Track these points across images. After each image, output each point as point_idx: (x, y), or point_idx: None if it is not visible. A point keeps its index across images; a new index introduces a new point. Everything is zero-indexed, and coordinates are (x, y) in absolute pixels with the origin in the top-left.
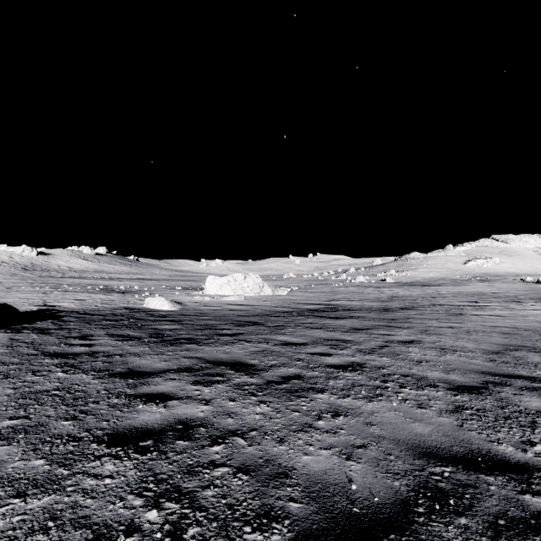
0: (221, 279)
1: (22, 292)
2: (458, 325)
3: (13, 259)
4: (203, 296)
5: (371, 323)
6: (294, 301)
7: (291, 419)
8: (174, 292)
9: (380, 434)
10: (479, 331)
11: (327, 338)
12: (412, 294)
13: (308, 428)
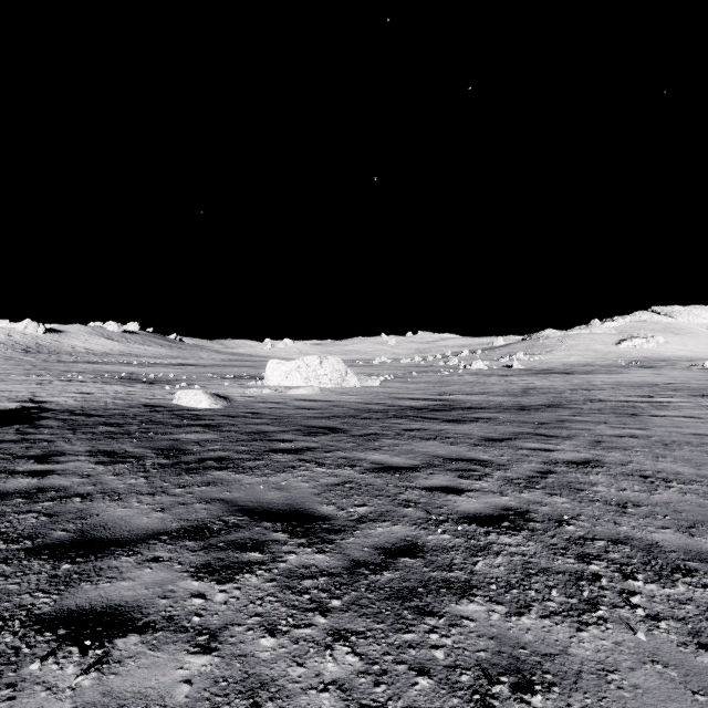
0: (288, 364)
1: (9, 381)
2: (642, 432)
3: (12, 337)
4: (262, 387)
5: (510, 429)
6: (390, 395)
7: None
8: (222, 383)
9: None
10: (681, 443)
11: (449, 457)
12: (554, 385)
13: None
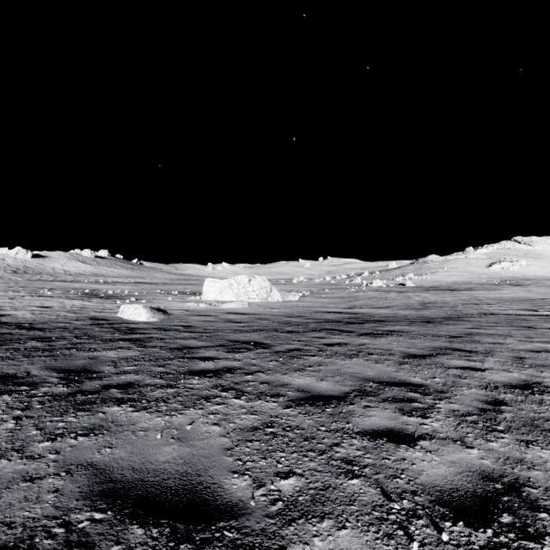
0: (222, 282)
1: None
2: None
3: (5, 261)
4: (199, 302)
5: (426, 343)
6: (308, 308)
7: None
8: (167, 298)
9: None
10: None
11: (380, 380)
12: (446, 300)
13: None
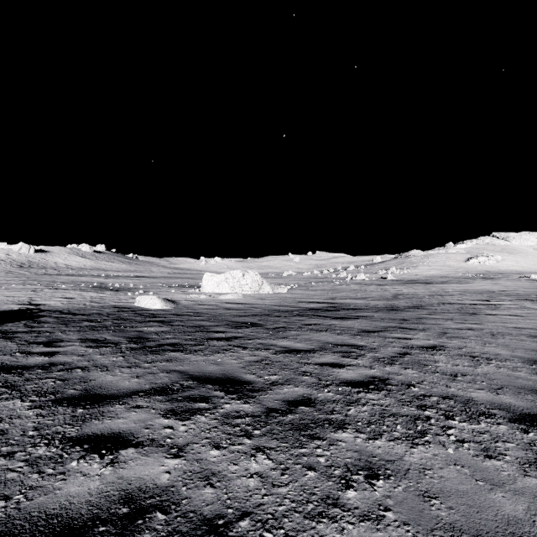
0: (219, 276)
1: (11, 289)
2: (478, 326)
3: (10, 256)
4: (199, 294)
5: (381, 324)
6: (295, 299)
7: (304, 487)
8: (170, 290)
9: (451, 520)
10: (504, 334)
11: (336, 343)
12: (417, 292)
13: (333, 507)
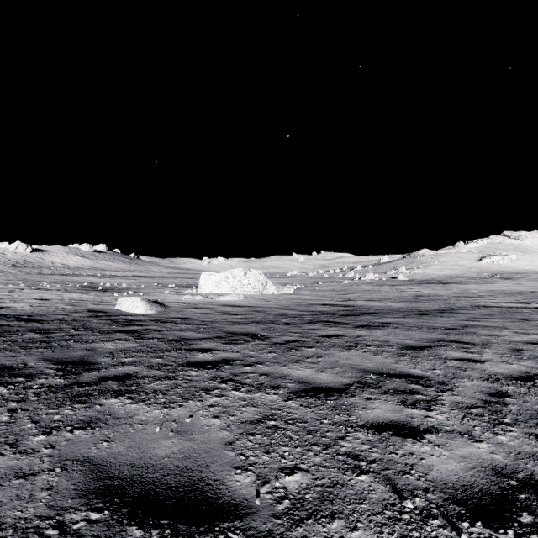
0: (218, 275)
1: None
2: None
3: (5, 255)
4: (195, 295)
5: (423, 335)
6: (303, 301)
7: None
8: (164, 291)
9: None
10: None
11: (380, 371)
12: (438, 293)
13: None
